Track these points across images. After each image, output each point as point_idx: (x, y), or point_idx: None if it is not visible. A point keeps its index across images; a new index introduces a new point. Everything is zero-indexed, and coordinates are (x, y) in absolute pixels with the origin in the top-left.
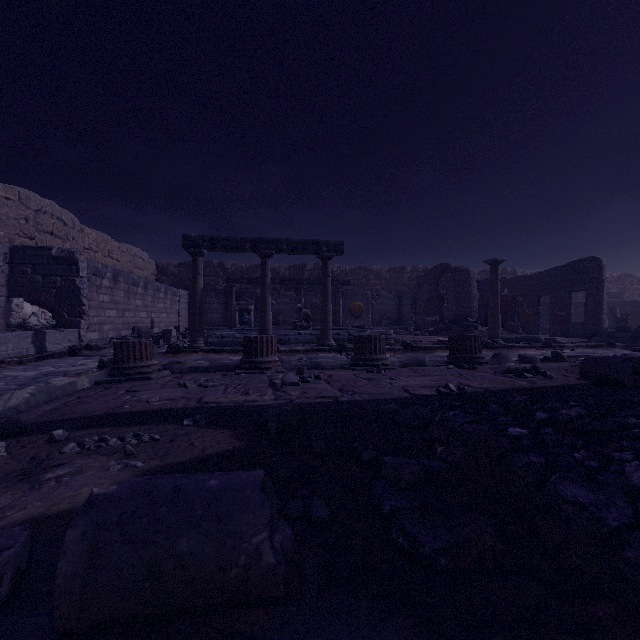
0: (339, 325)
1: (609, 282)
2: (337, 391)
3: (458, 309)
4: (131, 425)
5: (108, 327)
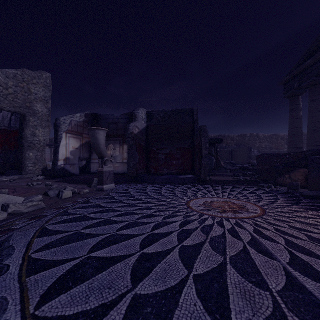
0: None
1: (261, 139)
2: None
3: None
4: None
5: None
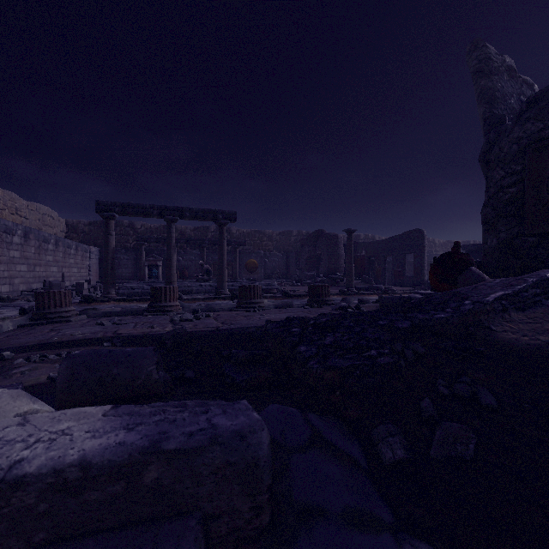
0: (236, 278)
1: (438, 246)
2: (220, 323)
3: (330, 266)
4: (63, 348)
5: (19, 281)
